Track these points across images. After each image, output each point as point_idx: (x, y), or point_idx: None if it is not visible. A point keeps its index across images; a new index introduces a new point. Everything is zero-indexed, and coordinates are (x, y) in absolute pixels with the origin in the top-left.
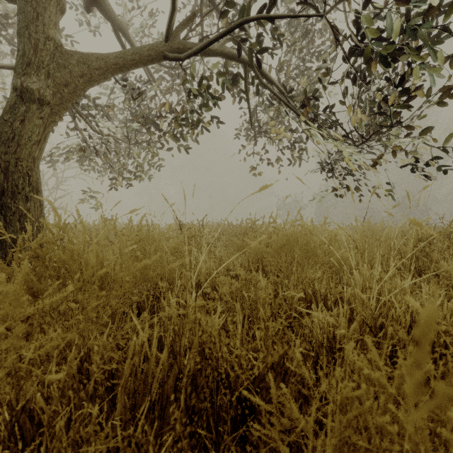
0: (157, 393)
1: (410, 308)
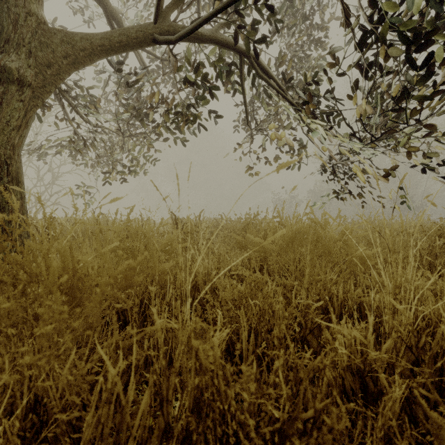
0: None
1: None
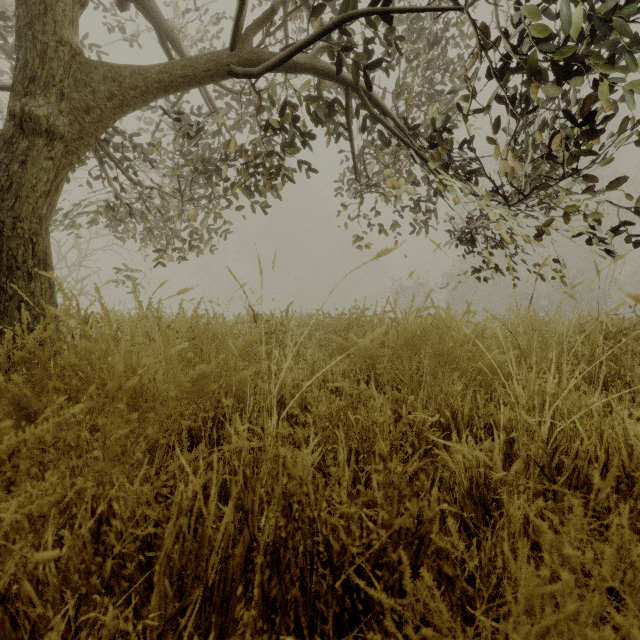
0: (217, 573)
1: (604, 438)
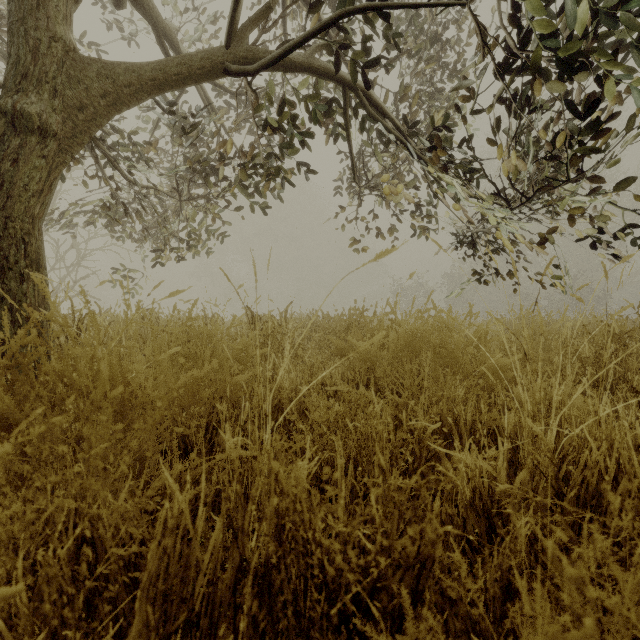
0: (205, 597)
1: (614, 448)
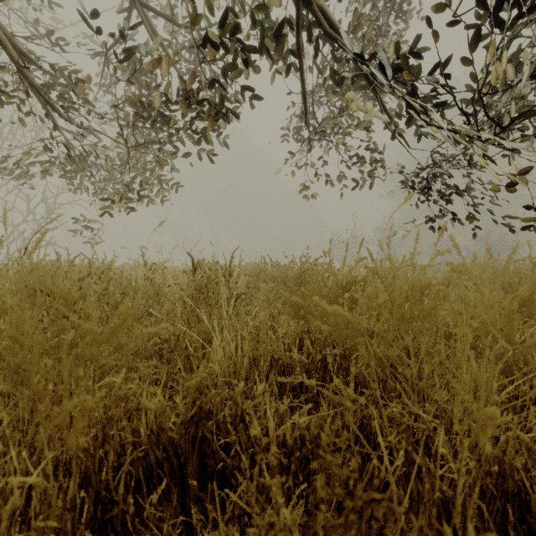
0: None
1: None
